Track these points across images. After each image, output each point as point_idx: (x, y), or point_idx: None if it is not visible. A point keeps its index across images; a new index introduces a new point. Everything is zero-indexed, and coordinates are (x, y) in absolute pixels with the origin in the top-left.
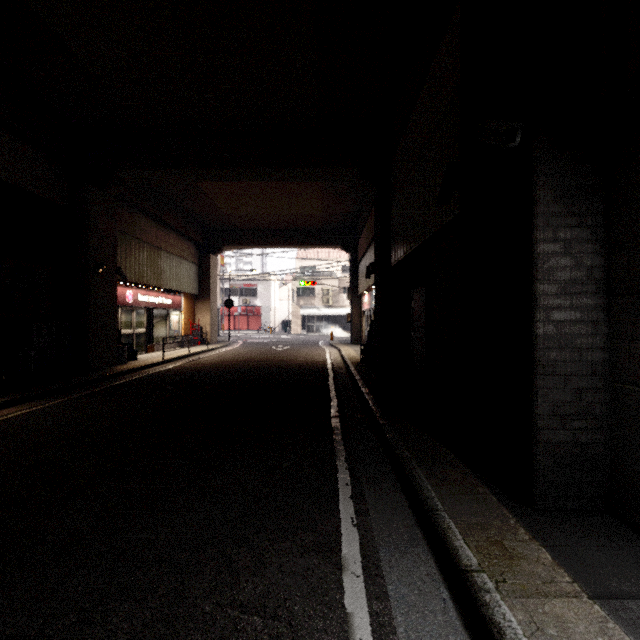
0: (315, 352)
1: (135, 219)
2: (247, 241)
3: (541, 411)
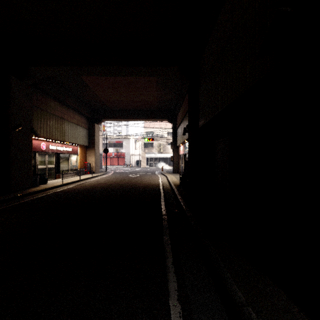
0: (153, 178)
1: (47, 100)
2: (115, 116)
3: None
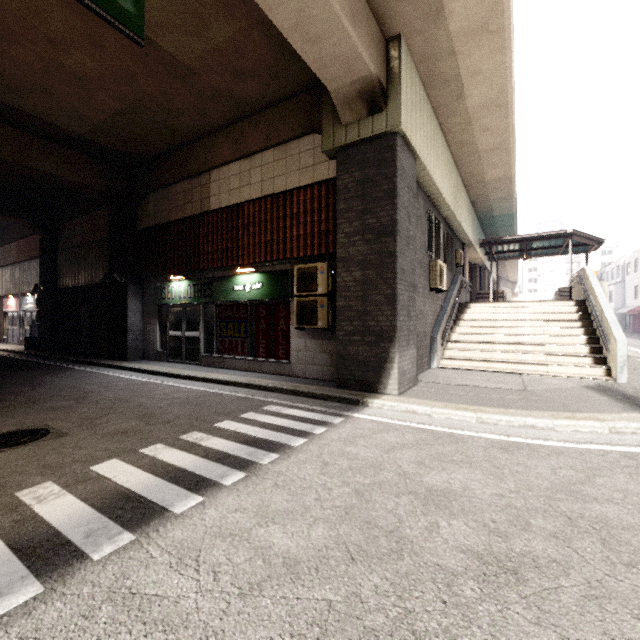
0: None
1: None
2: None
3: (129, 340)
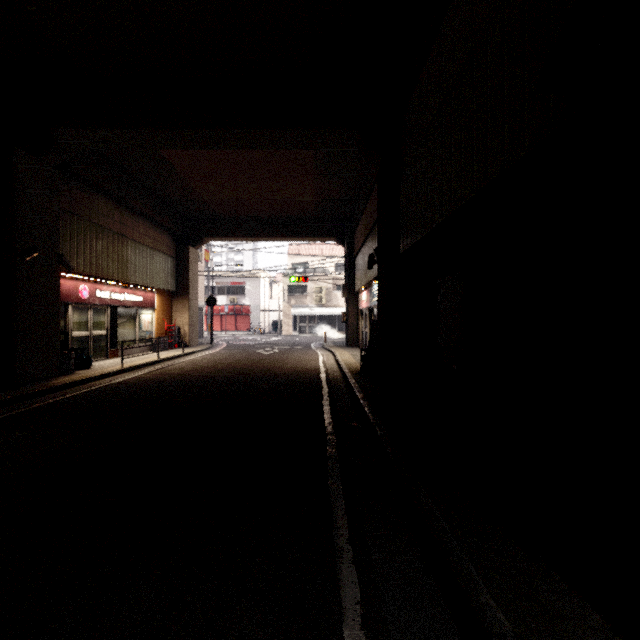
0: (306, 357)
1: (91, 199)
2: (231, 232)
3: None
